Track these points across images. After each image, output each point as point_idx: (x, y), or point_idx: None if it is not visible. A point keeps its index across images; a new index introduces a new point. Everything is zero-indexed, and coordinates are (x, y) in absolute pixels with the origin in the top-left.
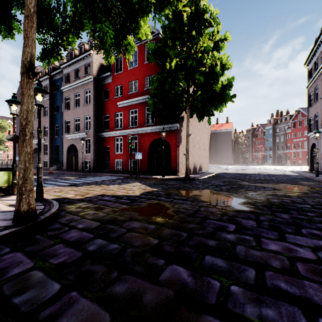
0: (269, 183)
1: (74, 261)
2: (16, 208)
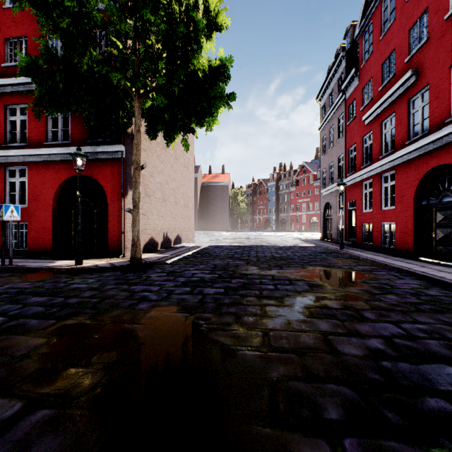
0: (291, 266)
1: None
2: None
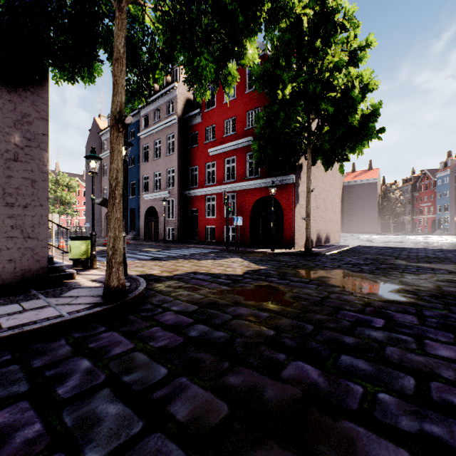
0: (442, 263)
1: (177, 347)
2: (105, 282)
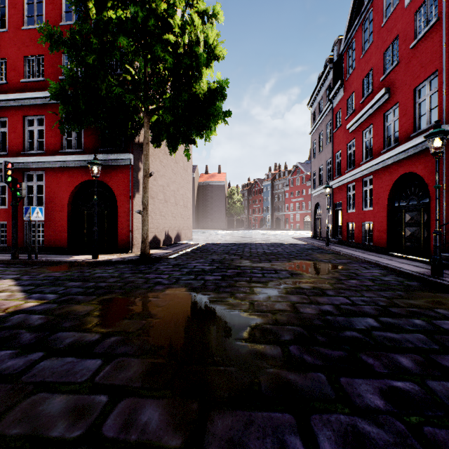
0: (279, 260)
1: None
2: None
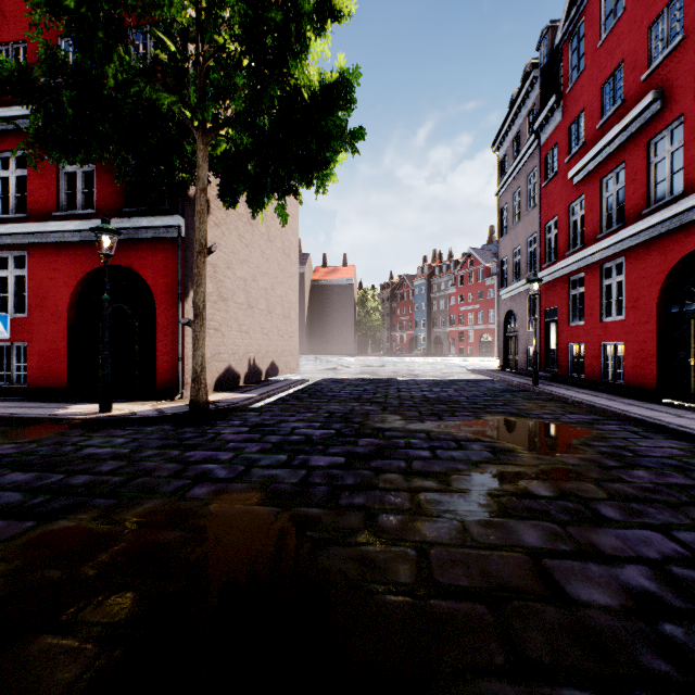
0: (457, 415)
1: None
2: None
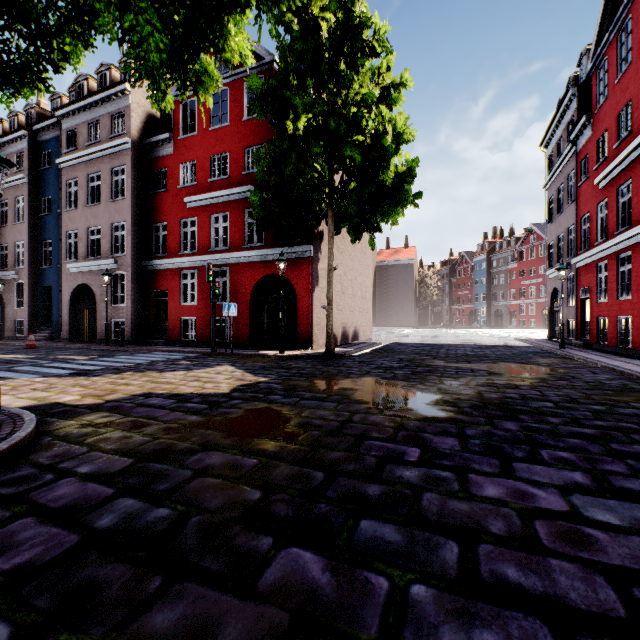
0: (481, 362)
1: (57, 560)
2: None
